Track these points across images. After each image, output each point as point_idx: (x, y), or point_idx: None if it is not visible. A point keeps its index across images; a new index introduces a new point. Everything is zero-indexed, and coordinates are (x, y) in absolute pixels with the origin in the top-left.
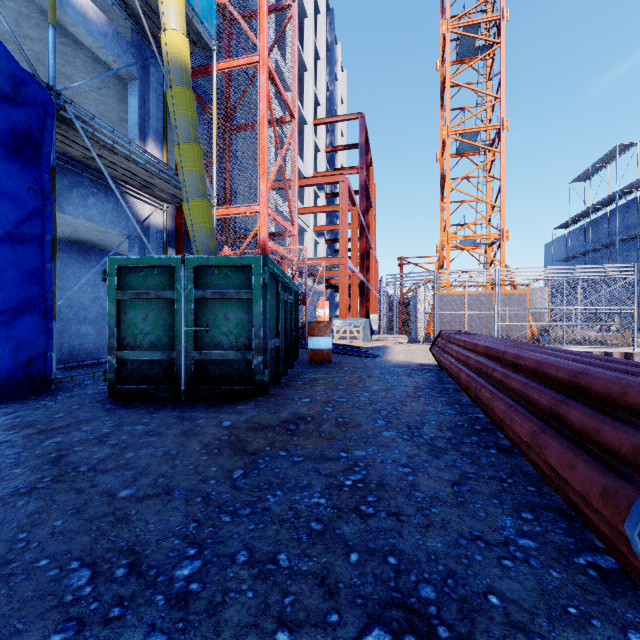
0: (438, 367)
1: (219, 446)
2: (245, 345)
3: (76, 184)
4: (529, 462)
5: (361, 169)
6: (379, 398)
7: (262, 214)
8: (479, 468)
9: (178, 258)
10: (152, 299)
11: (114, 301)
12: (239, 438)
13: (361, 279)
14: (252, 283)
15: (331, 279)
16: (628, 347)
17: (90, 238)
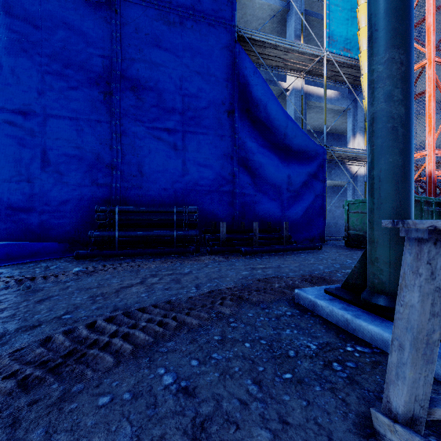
0: None
1: None
2: None
3: (327, 167)
4: None
5: None
6: None
7: (429, 156)
8: None
9: None
10: (359, 213)
11: (346, 214)
12: None
13: None
14: None
15: None
16: None
17: (328, 183)
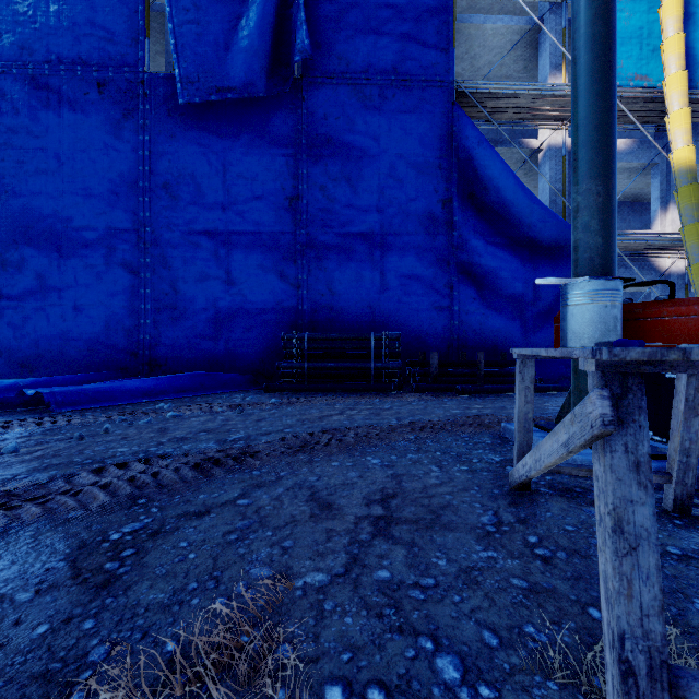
0: None
1: None
2: None
3: None
4: None
5: None
6: None
7: None
8: None
9: None
10: None
11: None
12: None
13: None
14: None
15: None
16: None
17: None
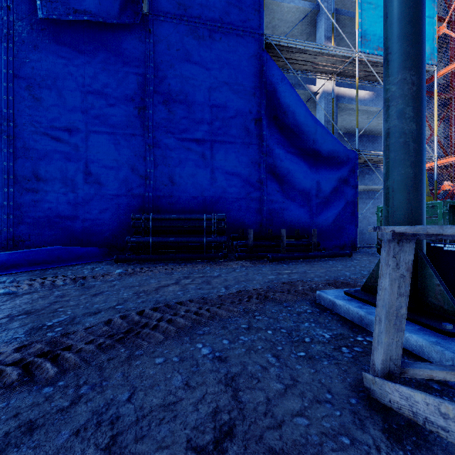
0: None
1: None
2: None
3: (360, 172)
4: None
5: None
6: None
7: None
8: None
9: None
10: None
11: (379, 221)
12: None
13: None
14: (437, 213)
15: None
16: None
17: (363, 188)
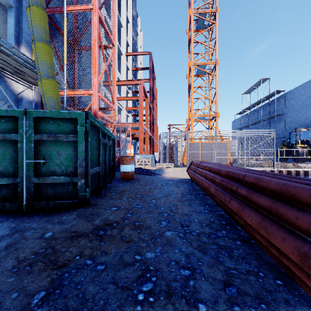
0: (190, 180)
1: (33, 261)
2: (72, 172)
3: None
4: (272, 258)
5: (150, 80)
6: (162, 203)
7: (94, 95)
8: (236, 262)
9: (21, 111)
10: (0, 140)
11: None
12: (54, 249)
13: (150, 135)
14: (77, 130)
15: (135, 134)
16: (271, 168)
17: None
